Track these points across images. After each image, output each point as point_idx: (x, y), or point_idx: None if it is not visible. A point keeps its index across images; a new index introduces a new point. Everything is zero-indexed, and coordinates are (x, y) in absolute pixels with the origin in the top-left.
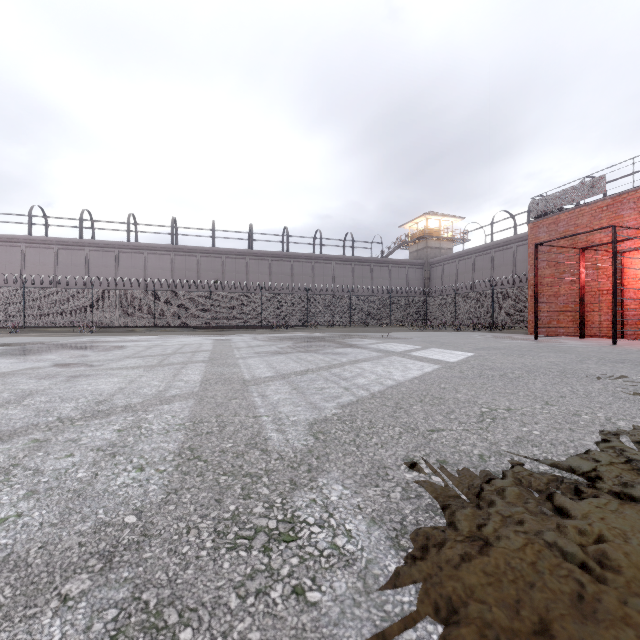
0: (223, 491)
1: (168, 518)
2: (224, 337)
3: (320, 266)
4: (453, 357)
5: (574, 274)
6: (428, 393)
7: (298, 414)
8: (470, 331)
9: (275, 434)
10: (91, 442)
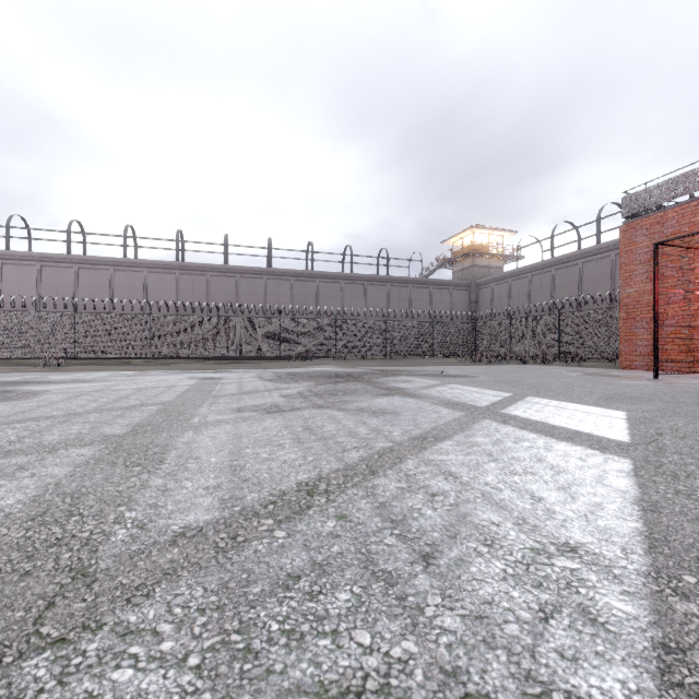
0: None
1: None
2: (219, 374)
3: (350, 287)
4: (602, 424)
5: (689, 289)
6: None
7: None
8: (538, 364)
9: None
10: None
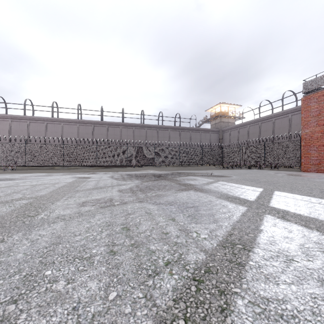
0: None
1: None
2: (90, 175)
3: (162, 132)
4: None
5: None
6: None
7: None
8: (257, 169)
9: None
10: None
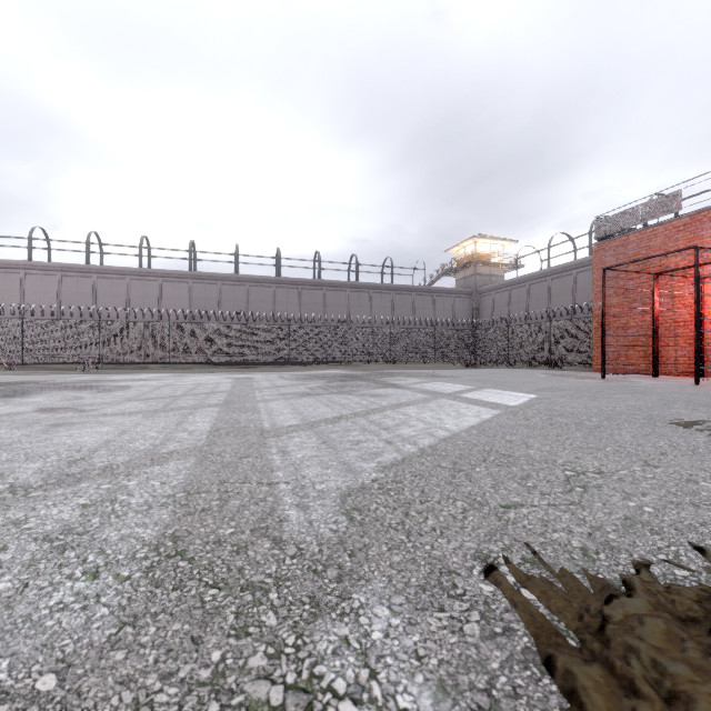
0: (207, 620)
1: (108, 681)
2: (246, 375)
3: (356, 295)
4: (513, 400)
5: (646, 303)
6: (492, 448)
7: (327, 480)
8: (526, 368)
9: (294, 512)
10: (39, 526)
